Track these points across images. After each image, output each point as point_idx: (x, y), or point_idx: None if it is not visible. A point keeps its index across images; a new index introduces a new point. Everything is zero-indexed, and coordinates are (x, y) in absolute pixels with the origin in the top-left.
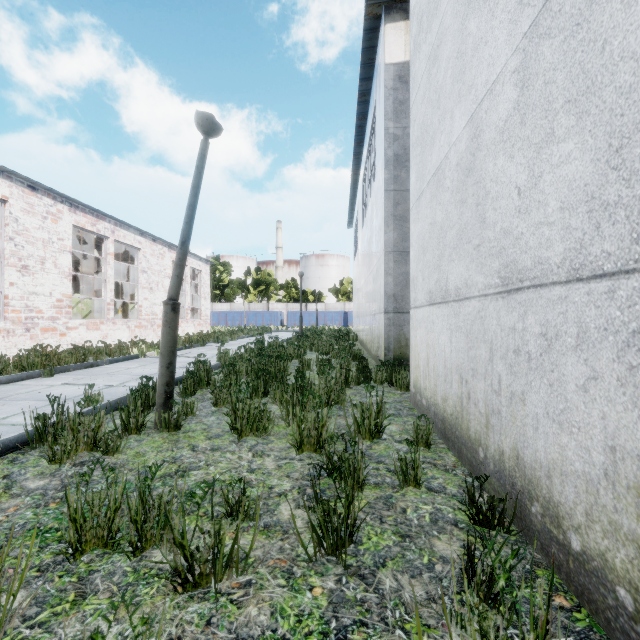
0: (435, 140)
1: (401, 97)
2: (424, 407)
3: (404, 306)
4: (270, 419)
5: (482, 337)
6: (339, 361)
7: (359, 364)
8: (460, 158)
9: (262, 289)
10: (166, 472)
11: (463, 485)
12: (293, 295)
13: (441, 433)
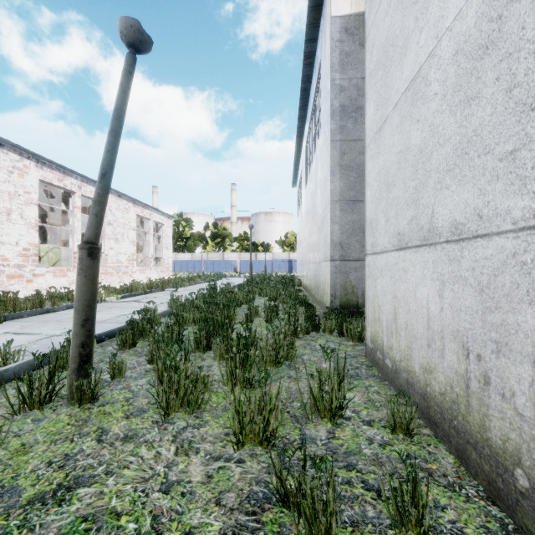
0: (409, 46)
1: (347, 49)
2: (389, 369)
3: (350, 254)
4: (205, 391)
5: (525, 295)
6: (287, 310)
7: (306, 311)
8: (463, 40)
9: (219, 241)
10: (40, 491)
11: (492, 528)
12: (245, 246)
13: (420, 411)
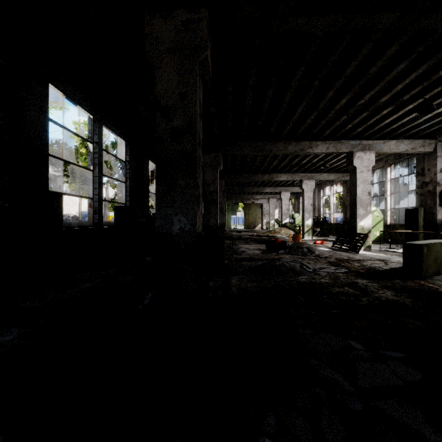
0: None
1: None
2: None
3: None
4: None
5: None
6: None
7: None
8: None
9: None
10: None
11: None
12: None
13: None
